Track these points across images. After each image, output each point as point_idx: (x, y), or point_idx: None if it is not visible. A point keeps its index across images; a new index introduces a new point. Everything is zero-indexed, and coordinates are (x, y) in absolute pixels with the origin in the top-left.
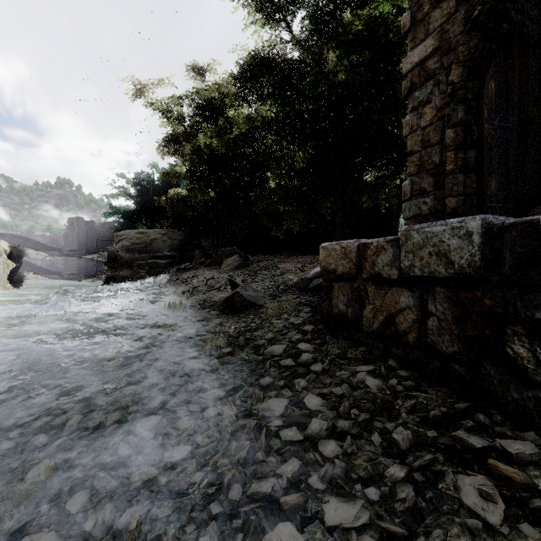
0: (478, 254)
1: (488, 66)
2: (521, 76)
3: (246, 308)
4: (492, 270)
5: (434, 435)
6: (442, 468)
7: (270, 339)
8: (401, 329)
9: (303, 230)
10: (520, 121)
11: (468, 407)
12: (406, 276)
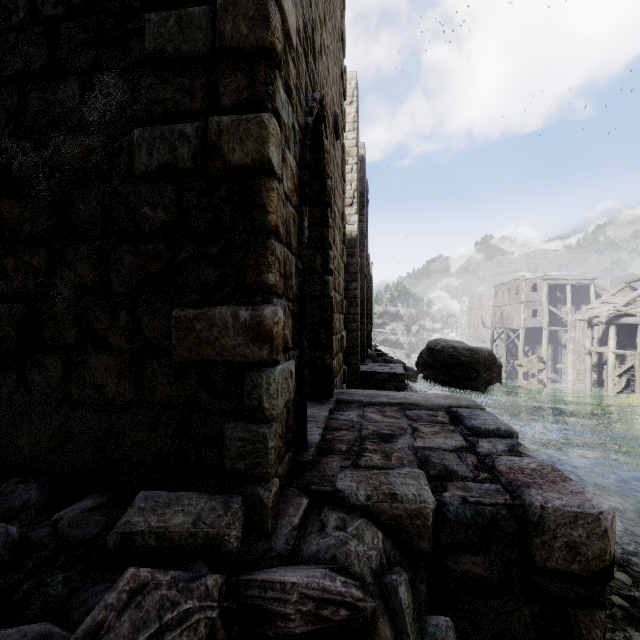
0: None
1: None
2: None
3: None
4: None
5: None
6: None
7: None
8: None
9: None
10: None
11: None
12: None
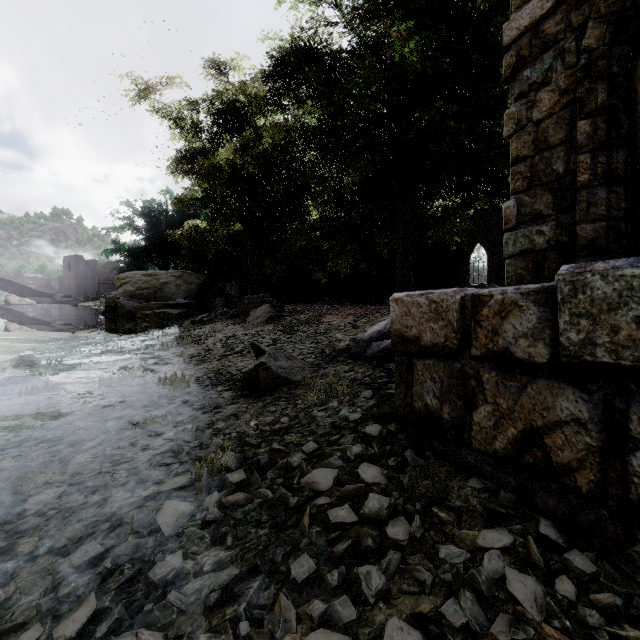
0: None
1: None
2: None
3: (275, 386)
4: None
5: None
6: None
7: (310, 452)
8: (561, 460)
9: (352, 272)
10: None
11: None
12: (572, 362)
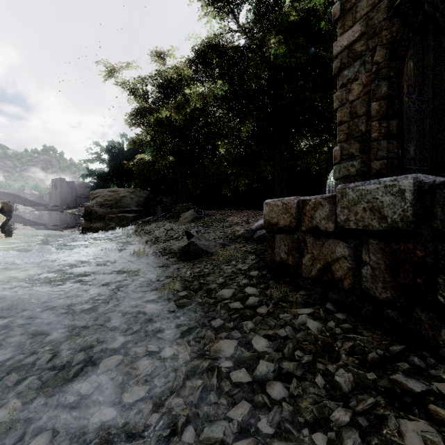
0: (410, 210)
1: (407, 48)
2: (435, 57)
3: (200, 255)
4: (423, 225)
5: (374, 378)
6: (384, 412)
7: (220, 283)
8: (337, 276)
9: (248, 189)
10: (434, 95)
11: (402, 350)
12: (341, 229)
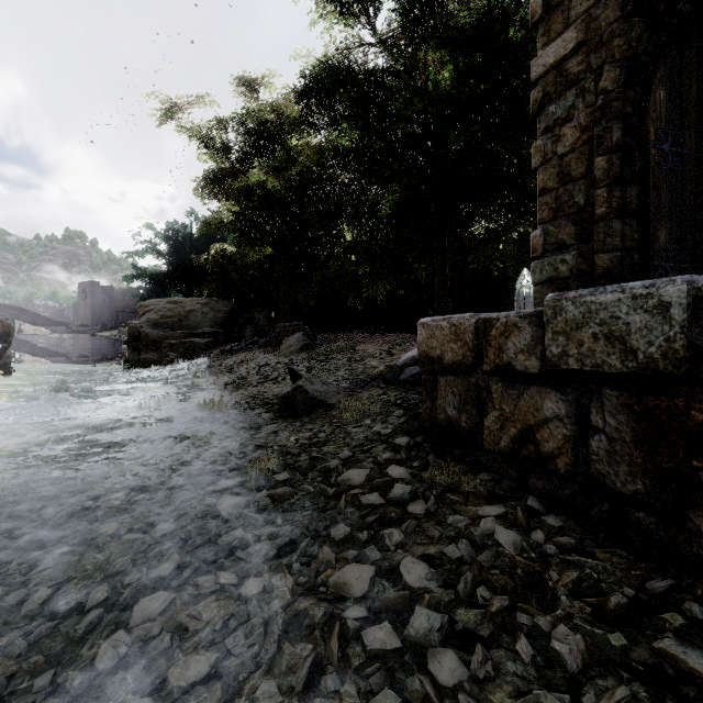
0: (680, 339)
1: (655, 67)
2: (700, 82)
3: (312, 408)
4: None
5: (622, 643)
6: None
7: (345, 458)
8: (546, 450)
9: (390, 299)
10: (699, 146)
11: (669, 588)
12: (554, 370)
